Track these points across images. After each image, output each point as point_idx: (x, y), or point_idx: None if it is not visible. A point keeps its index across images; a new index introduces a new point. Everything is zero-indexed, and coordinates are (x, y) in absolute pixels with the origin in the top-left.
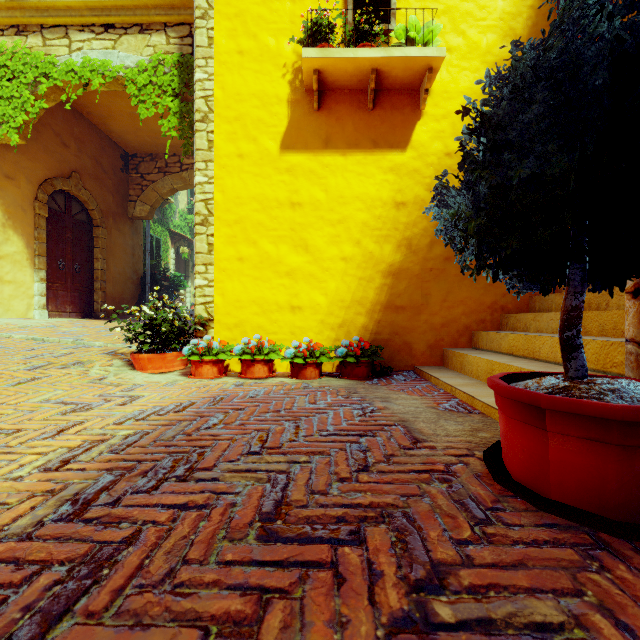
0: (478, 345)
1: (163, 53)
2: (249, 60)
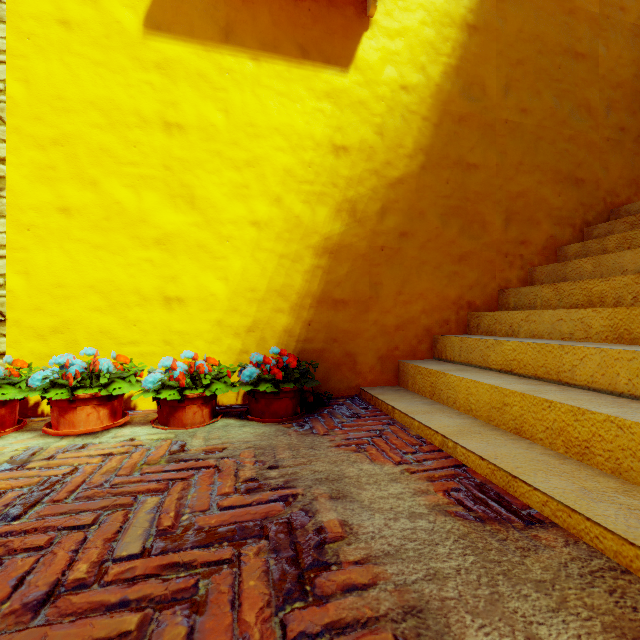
0: (445, 355)
1: None
2: None
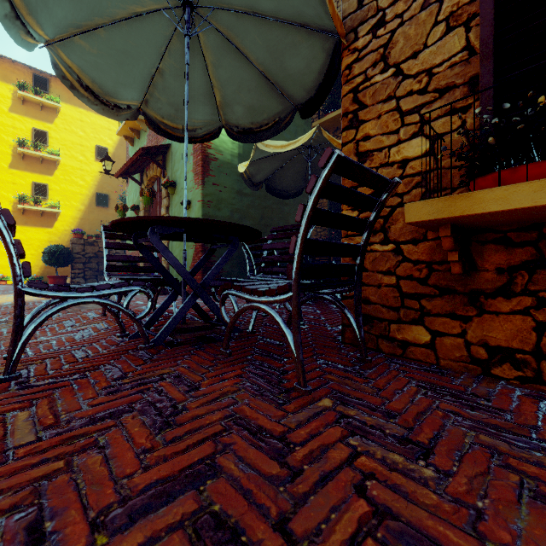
0: None
1: None
2: None
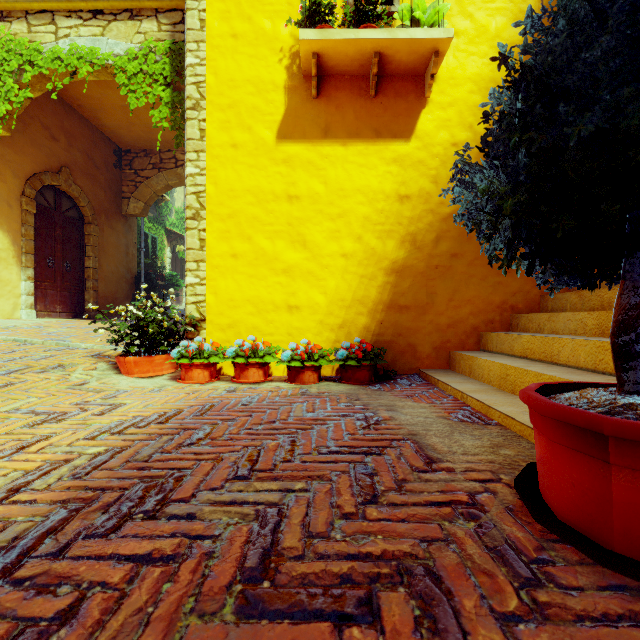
0: (487, 347)
1: (154, 40)
2: (243, 44)
